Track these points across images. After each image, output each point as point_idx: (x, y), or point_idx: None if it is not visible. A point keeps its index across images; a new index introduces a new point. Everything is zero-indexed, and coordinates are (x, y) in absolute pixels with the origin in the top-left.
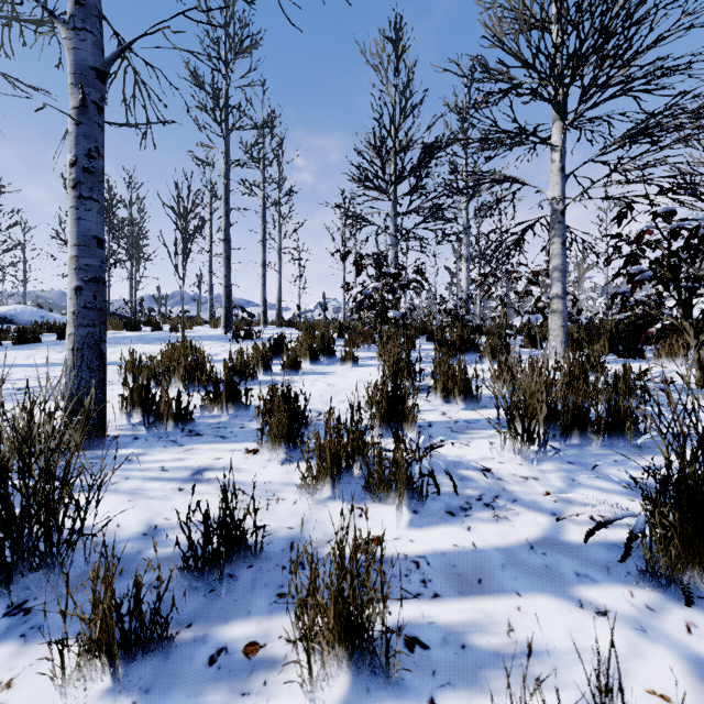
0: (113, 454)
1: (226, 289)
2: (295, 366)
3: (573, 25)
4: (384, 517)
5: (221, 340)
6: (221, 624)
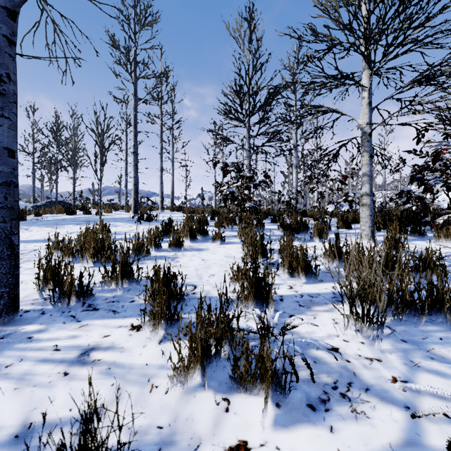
0: (18, 331)
1: (134, 186)
2: (178, 245)
3: None
4: (249, 412)
5: (130, 221)
6: None
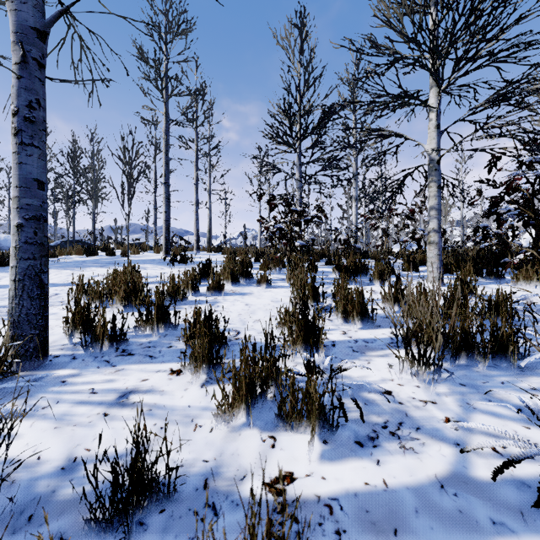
0: (50, 375)
1: (166, 223)
2: (218, 288)
3: (450, 6)
4: (296, 448)
5: (161, 264)
6: None
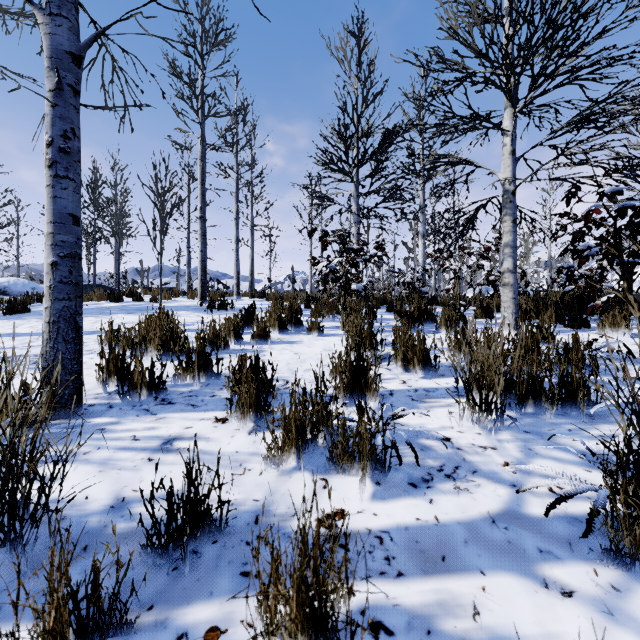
0: (88, 423)
1: (202, 263)
2: (264, 336)
3: (524, 18)
4: (348, 489)
5: (197, 310)
6: (183, 606)
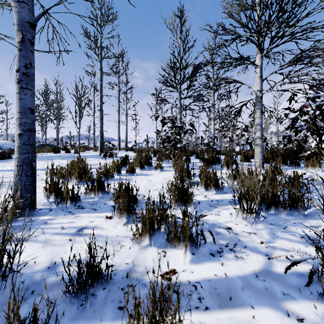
0: (38, 219)
1: (100, 133)
2: (132, 171)
3: (267, 6)
4: (177, 257)
5: (98, 157)
6: None
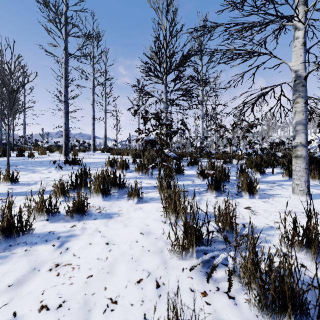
0: None
1: (65, 131)
2: (80, 210)
3: None
4: None
5: (54, 165)
6: None
